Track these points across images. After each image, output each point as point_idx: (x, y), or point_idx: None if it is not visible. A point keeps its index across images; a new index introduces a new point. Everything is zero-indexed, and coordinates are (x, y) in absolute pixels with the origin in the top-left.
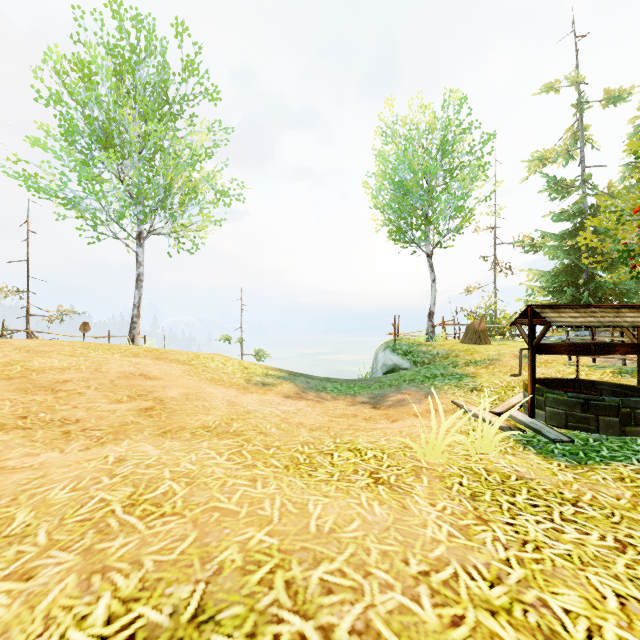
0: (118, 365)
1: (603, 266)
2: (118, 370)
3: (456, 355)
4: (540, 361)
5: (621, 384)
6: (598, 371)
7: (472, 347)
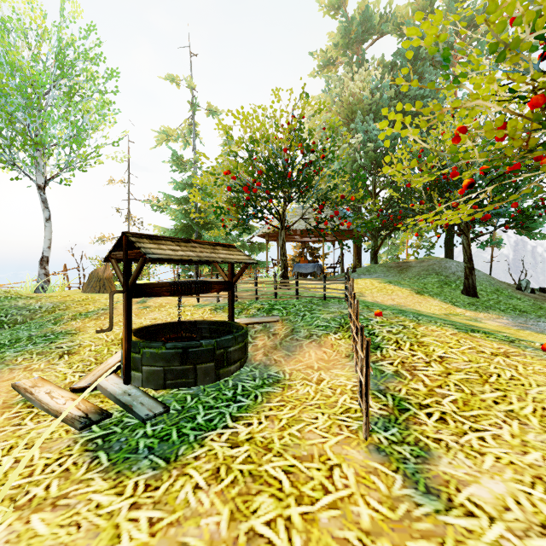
0: None
1: (207, 228)
2: None
3: (66, 307)
4: (155, 305)
5: (217, 321)
6: (201, 310)
7: (92, 296)
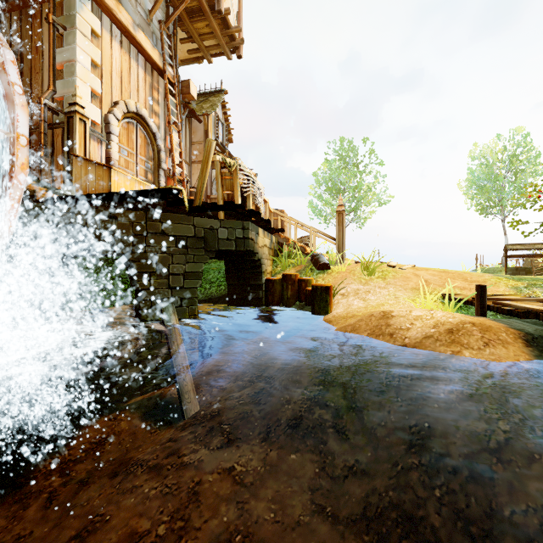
0: None
1: None
2: None
3: None
4: None
5: None
6: None
7: None
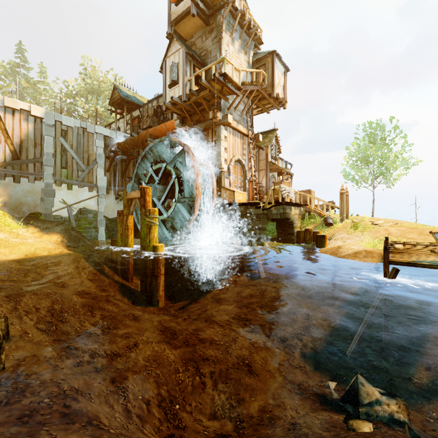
0: (389, 220)
1: None
2: (390, 220)
3: None
4: None
5: None
6: None
7: None
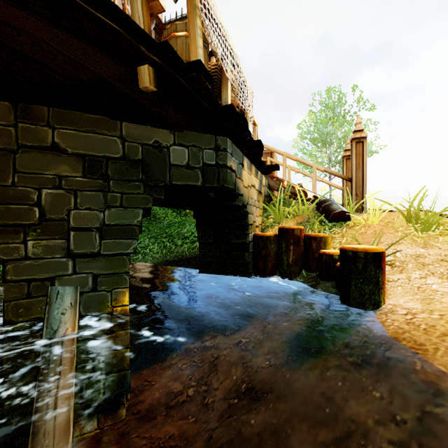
0: None
1: None
2: None
3: None
4: None
5: None
6: None
7: None
